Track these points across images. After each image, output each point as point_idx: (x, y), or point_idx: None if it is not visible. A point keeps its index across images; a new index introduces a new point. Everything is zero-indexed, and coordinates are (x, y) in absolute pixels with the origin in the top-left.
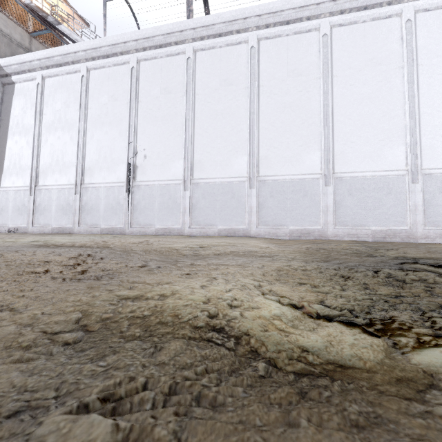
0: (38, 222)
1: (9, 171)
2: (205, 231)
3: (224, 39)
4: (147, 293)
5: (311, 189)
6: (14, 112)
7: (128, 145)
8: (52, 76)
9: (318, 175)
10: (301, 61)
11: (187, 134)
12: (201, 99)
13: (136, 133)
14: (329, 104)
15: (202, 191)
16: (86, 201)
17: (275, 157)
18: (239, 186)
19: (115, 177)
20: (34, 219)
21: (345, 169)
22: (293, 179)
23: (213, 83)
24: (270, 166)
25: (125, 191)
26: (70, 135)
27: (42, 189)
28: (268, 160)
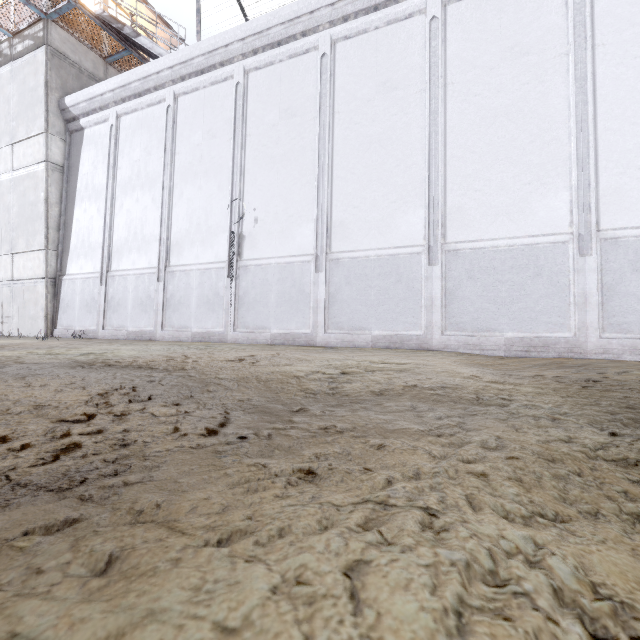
0: (110, 322)
1: (76, 252)
2: (351, 338)
3: (382, 13)
4: (126, 636)
5: (551, 263)
6: (83, 170)
7: (231, 204)
8: (129, 112)
9: (564, 235)
10: (528, 27)
11: (321, 179)
12: (344, 120)
13: (242, 185)
14: (589, 100)
15: (345, 272)
16: (172, 292)
17: (478, 207)
18: (411, 262)
19: (212, 254)
20: (106, 319)
21: (624, 222)
22: (513, 246)
23: (364, 91)
24: (467, 223)
25: (226, 276)
26: (152, 196)
27: (116, 276)
28: (464, 214)
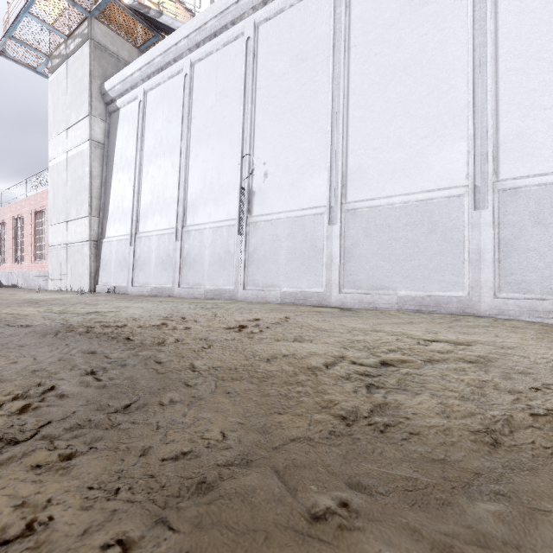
0: (137, 279)
1: (113, 217)
2: (370, 299)
3: None
4: None
5: None
6: (119, 145)
7: (242, 160)
8: (153, 87)
9: None
10: None
11: (335, 122)
12: (361, 53)
13: (252, 140)
14: None
15: (363, 224)
16: (188, 250)
17: (548, 129)
18: (448, 207)
19: (224, 212)
20: (134, 277)
21: None
22: None
23: (386, 16)
24: (531, 153)
25: (236, 233)
26: (172, 161)
27: (142, 237)
28: (527, 140)
